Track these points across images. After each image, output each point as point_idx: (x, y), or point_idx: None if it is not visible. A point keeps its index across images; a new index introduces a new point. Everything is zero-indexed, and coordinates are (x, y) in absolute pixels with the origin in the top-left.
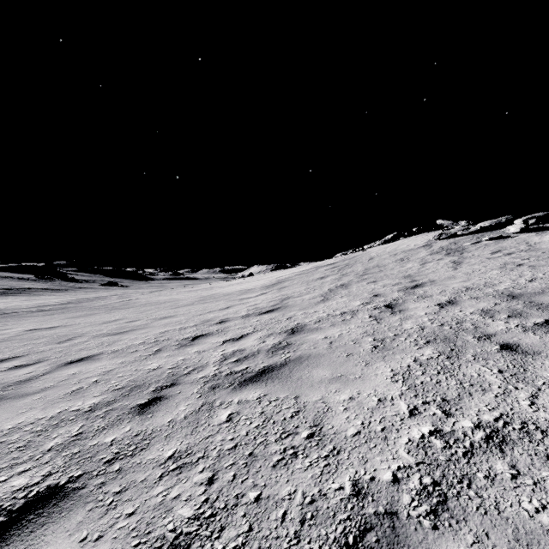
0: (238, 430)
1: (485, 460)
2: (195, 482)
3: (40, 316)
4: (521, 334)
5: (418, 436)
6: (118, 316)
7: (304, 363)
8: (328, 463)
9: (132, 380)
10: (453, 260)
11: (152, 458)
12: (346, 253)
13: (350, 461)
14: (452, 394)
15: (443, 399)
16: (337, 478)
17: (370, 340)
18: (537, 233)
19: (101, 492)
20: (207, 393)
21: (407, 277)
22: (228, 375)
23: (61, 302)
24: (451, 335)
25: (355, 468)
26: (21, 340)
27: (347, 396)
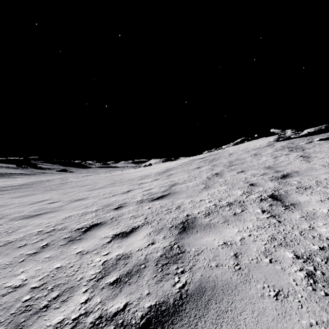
0: None
1: None
2: None
3: None
4: None
5: None
6: (47, 196)
7: (211, 308)
8: None
9: None
10: (300, 154)
11: None
12: (210, 151)
13: None
14: None
15: None
16: None
17: (291, 258)
18: None
19: None
20: None
21: (269, 168)
22: (94, 326)
23: (21, 183)
24: None
25: None
26: None
27: None
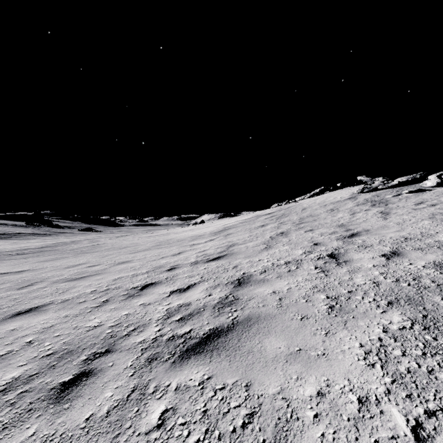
0: None
1: None
2: None
3: (17, 259)
4: None
5: None
6: (83, 260)
7: (254, 327)
8: None
9: (67, 342)
10: (380, 210)
11: None
12: (281, 204)
13: None
14: None
15: None
16: None
17: (323, 298)
18: None
19: None
20: (142, 368)
21: (341, 226)
22: (169, 340)
23: (40, 246)
24: (414, 295)
25: None
26: None
27: (314, 389)
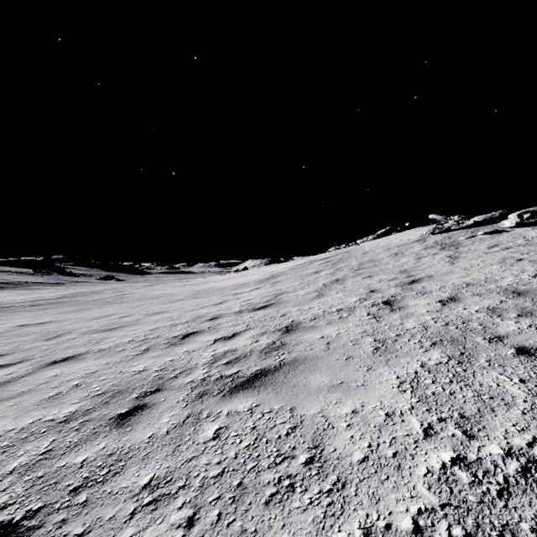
0: (225, 450)
1: (528, 503)
2: (171, 523)
3: (33, 310)
4: (536, 336)
5: (438, 465)
6: (110, 311)
7: (300, 367)
8: (331, 501)
9: (115, 384)
10: (449, 254)
11: (125, 486)
12: (339, 247)
13: (358, 499)
14: (471, 409)
15: (462, 415)
16: (344, 523)
17: (370, 341)
18: (533, 228)
19: (60, 534)
20: (193, 401)
21: (403, 272)
22: (218, 380)
23: (56, 296)
24: (459, 336)
25: (365, 510)
26: (9, 337)
27: (350, 409)
